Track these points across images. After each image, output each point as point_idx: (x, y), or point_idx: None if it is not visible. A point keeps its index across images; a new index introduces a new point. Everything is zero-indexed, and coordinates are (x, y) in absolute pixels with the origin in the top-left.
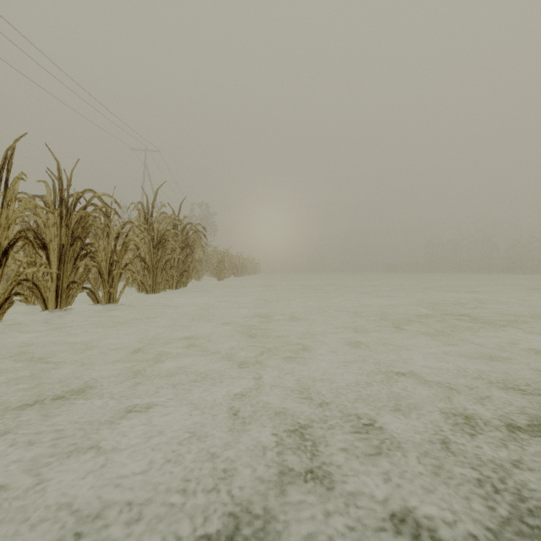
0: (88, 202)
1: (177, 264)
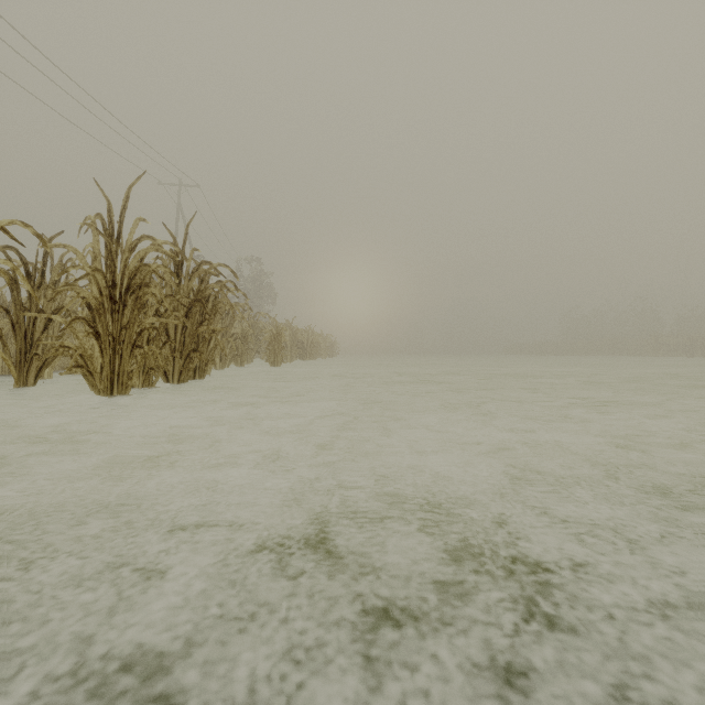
0: None
1: (180, 336)
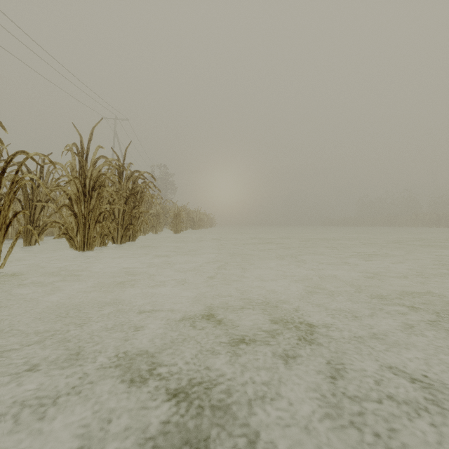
0: None
1: (121, 216)
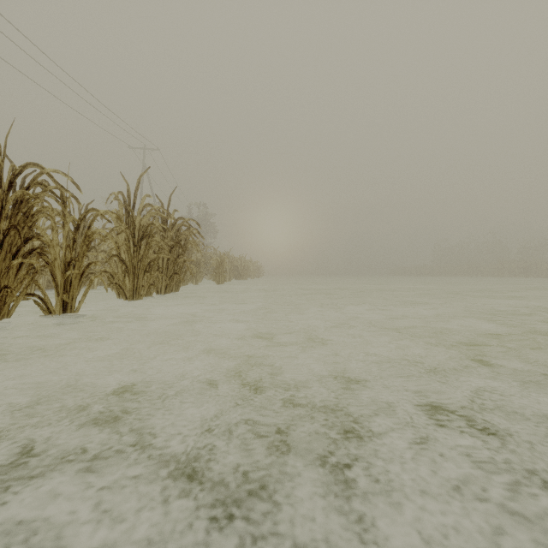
0: (32, 180)
1: (166, 265)
